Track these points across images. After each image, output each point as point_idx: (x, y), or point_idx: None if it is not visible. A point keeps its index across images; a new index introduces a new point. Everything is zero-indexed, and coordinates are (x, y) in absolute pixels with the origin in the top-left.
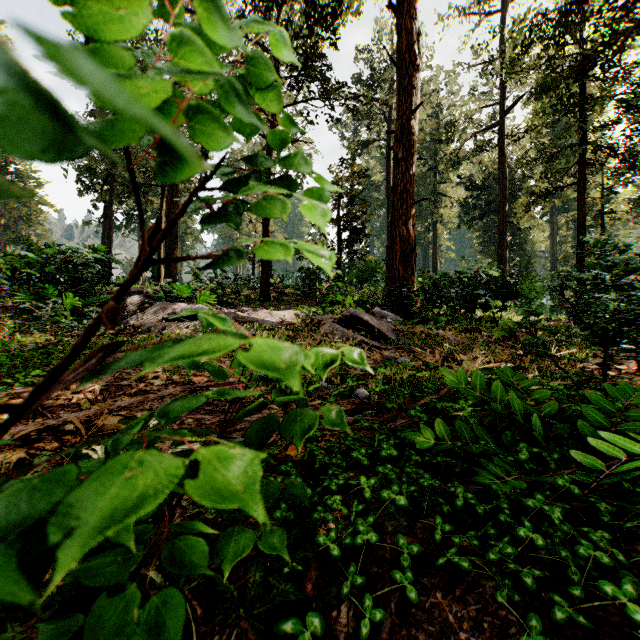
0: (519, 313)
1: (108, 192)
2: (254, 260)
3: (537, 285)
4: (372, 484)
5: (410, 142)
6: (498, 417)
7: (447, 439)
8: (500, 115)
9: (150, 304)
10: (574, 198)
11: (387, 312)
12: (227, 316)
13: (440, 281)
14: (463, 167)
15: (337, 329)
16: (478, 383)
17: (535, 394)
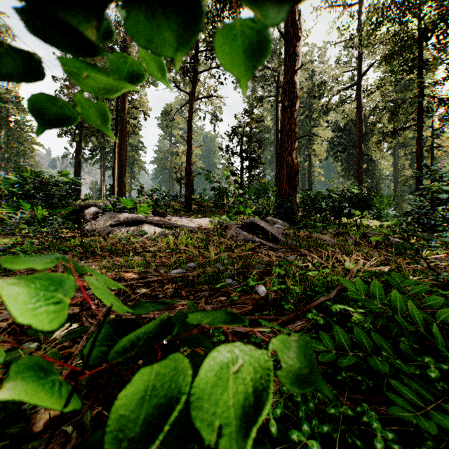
0: (393, 222)
1: (78, 134)
2: (181, 182)
3: (385, 199)
4: (278, 415)
5: (294, 94)
6: (386, 318)
7: (348, 349)
8: (358, 77)
9: (102, 214)
10: (410, 137)
11: (277, 220)
12: (158, 223)
13: (315, 197)
14: (330, 115)
15: (240, 233)
16: (377, 293)
17: (427, 301)
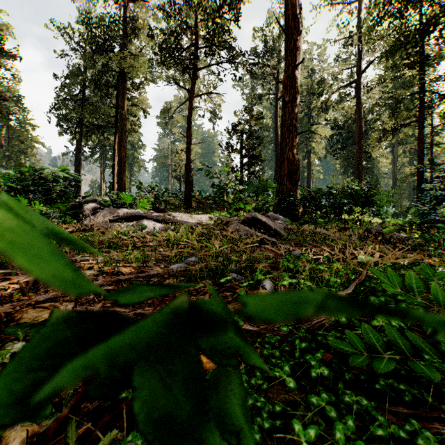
0: (411, 212)
1: (79, 132)
2: (180, 180)
3: (385, 197)
4: (312, 438)
5: (295, 89)
6: None
7: (381, 351)
8: (357, 74)
9: (102, 209)
10: (409, 135)
11: (279, 215)
12: (158, 218)
13: (315, 193)
14: (329, 113)
15: (242, 228)
16: (414, 286)
17: None
